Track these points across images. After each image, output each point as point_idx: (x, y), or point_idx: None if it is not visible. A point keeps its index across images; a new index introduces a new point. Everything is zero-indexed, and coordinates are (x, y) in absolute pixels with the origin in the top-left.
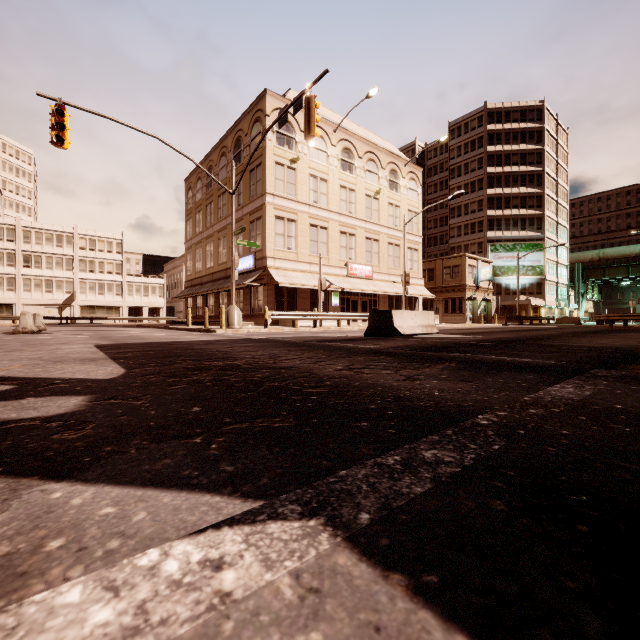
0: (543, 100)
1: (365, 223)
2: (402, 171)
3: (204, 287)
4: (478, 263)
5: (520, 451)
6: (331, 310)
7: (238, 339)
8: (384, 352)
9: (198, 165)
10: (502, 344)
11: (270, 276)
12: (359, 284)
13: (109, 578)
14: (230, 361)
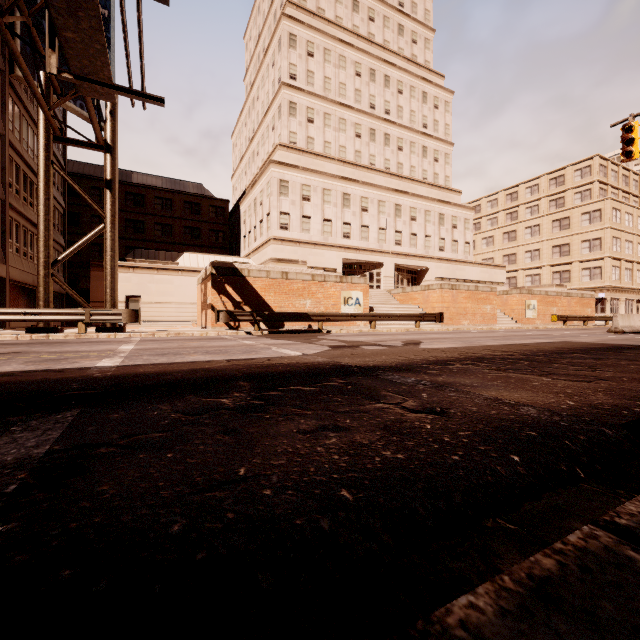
0: None
1: None
2: None
3: None
4: None
5: (316, 362)
6: None
7: None
8: None
9: None
10: None
11: None
12: None
13: (297, 352)
14: (494, 352)
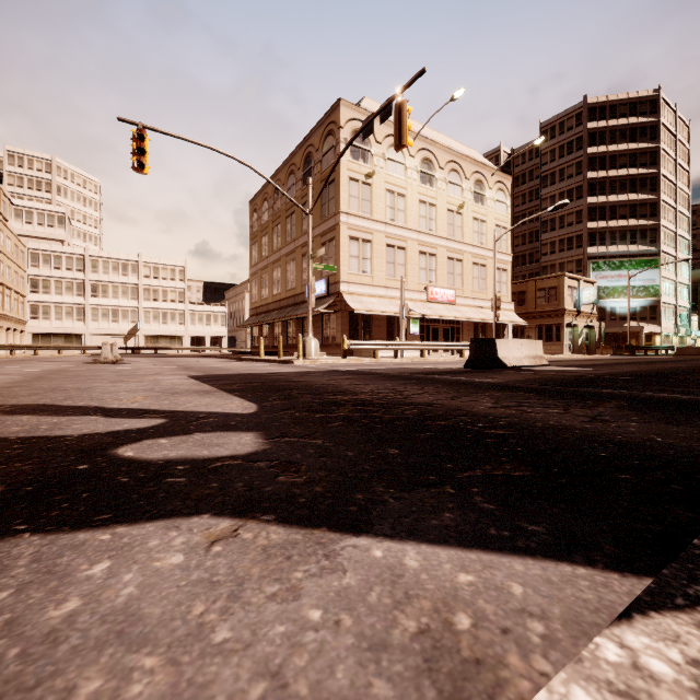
0: (658, 89)
1: (447, 241)
2: (489, 181)
3: (271, 315)
4: (579, 284)
5: None
6: (409, 339)
7: (327, 371)
8: (515, 387)
9: (274, 185)
10: (647, 379)
11: (344, 302)
12: (441, 310)
13: (598, 678)
14: (353, 395)
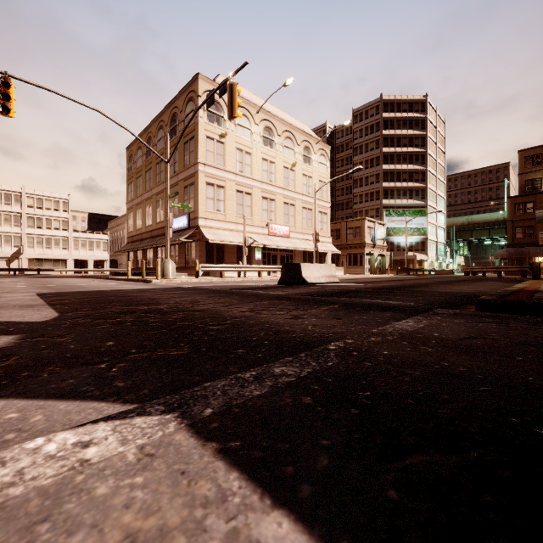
0: (426, 95)
1: (283, 190)
2: (314, 148)
3: (144, 243)
4: (375, 225)
5: (345, 366)
6: (254, 263)
7: (169, 288)
8: (287, 297)
9: (136, 136)
10: (383, 290)
11: (202, 234)
12: (278, 241)
13: (0, 456)
14: (154, 306)
